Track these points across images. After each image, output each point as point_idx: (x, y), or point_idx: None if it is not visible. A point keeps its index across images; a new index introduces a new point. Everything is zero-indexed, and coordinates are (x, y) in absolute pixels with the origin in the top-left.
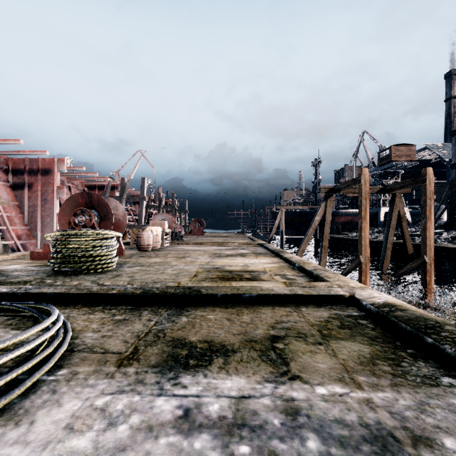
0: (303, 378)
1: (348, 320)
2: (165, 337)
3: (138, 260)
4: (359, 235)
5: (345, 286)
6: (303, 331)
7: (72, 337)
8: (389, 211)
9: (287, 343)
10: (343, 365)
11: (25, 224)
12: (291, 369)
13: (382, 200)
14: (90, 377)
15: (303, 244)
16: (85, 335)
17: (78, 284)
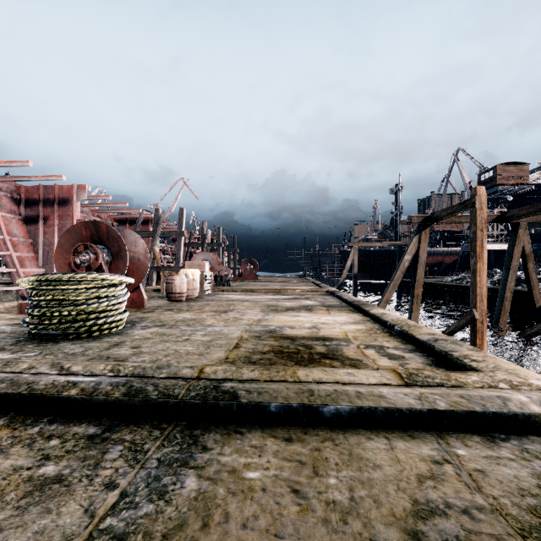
0: None
1: None
2: None
3: (161, 315)
4: (471, 280)
5: (523, 385)
6: None
7: None
8: (508, 247)
9: None
10: None
11: (39, 265)
12: None
13: None
14: None
15: (388, 291)
16: None
17: (25, 369)
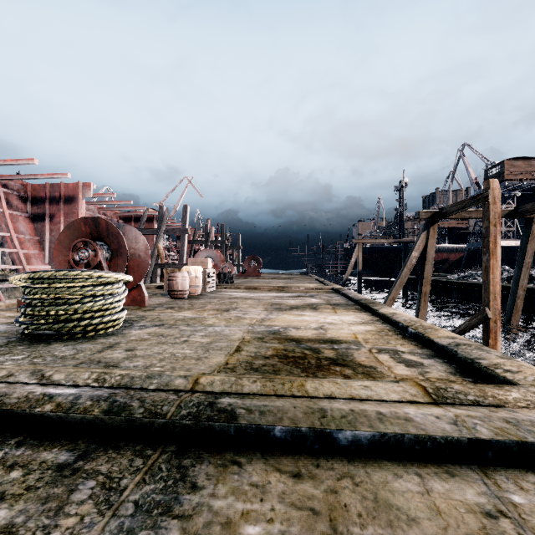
0: None
1: None
2: None
3: (161, 314)
4: (484, 278)
5: None
6: None
7: None
8: (521, 243)
9: None
10: None
11: (45, 262)
12: None
13: None
14: None
15: (394, 289)
16: None
17: (3, 377)
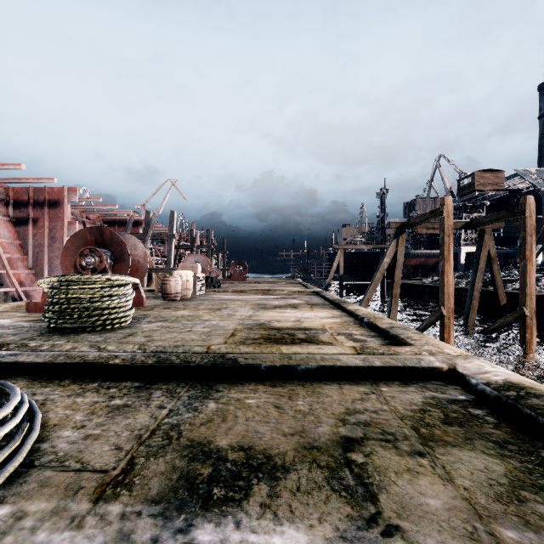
0: (406, 533)
1: (453, 408)
2: (180, 439)
3: (161, 313)
4: (440, 281)
5: (438, 352)
6: (391, 429)
7: (39, 438)
8: (476, 251)
9: (368, 452)
10: (468, 501)
11: (29, 267)
12: (383, 510)
13: (462, 238)
14: (41, 527)
15: (369, 291)
16: (59, 434)
17: (70, 349)
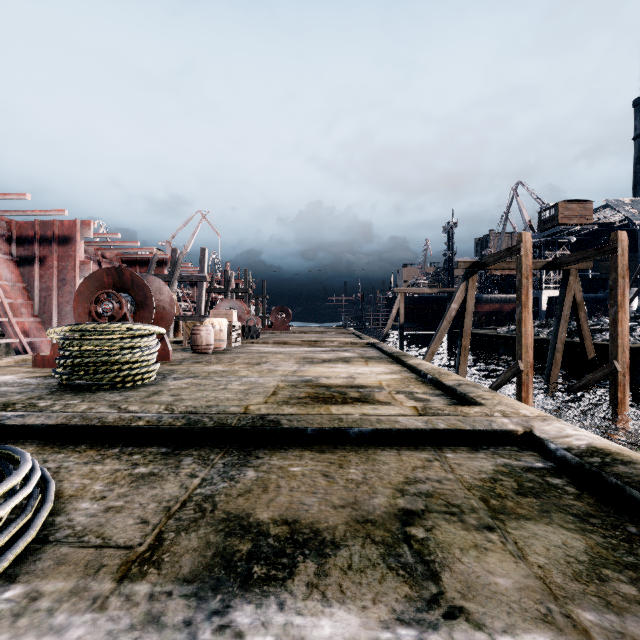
0: (471, 615)
1: (528, 477)
2: (215, 511)
3: (191, 368)
4: (517, 331)
5: (513, 413)
6: (456, 501)
7: (53, 510)
8: (559, 295)
9: (430, 526)
10: (542, 580)
11: (35, 314)
12: (446, 590)
13: (544, 280)
14: (59, 608)
15: (434, 343)
16: (76, 506)
17: (86, 409)
